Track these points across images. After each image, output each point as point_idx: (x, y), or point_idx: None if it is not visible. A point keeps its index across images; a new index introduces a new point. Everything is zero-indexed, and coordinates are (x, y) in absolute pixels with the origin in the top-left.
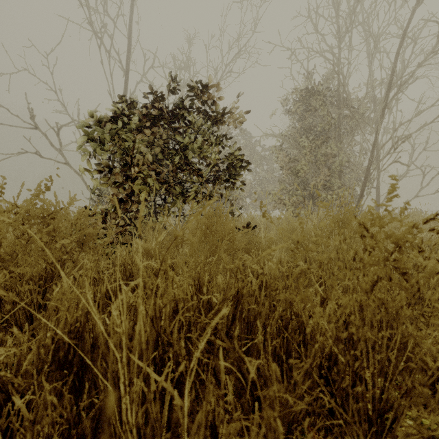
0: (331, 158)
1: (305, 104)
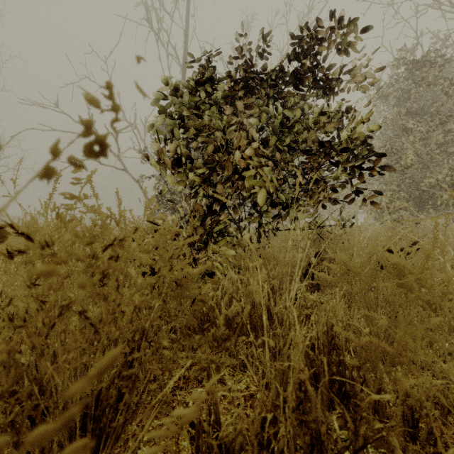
0: (453, 145)
1: (410, 77)
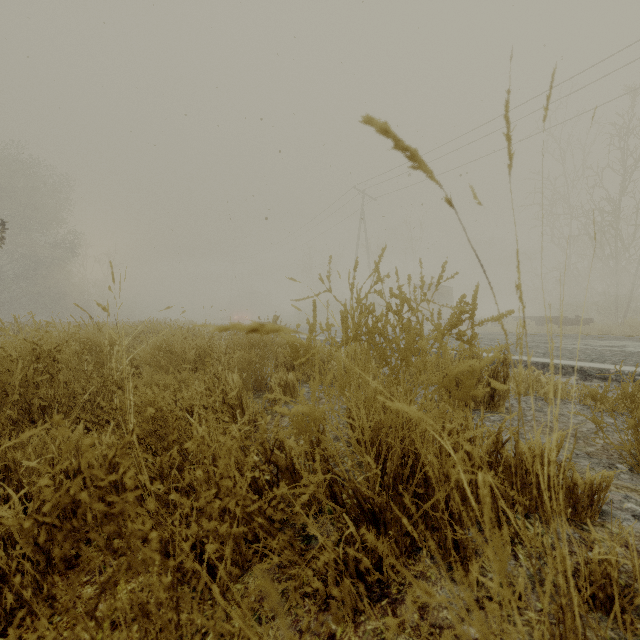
0: None
1: None
